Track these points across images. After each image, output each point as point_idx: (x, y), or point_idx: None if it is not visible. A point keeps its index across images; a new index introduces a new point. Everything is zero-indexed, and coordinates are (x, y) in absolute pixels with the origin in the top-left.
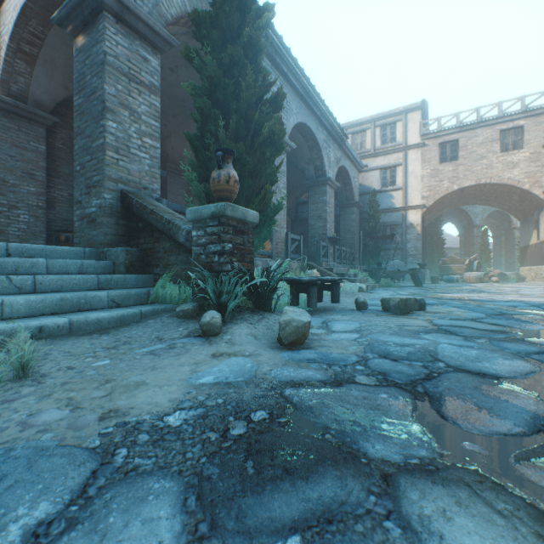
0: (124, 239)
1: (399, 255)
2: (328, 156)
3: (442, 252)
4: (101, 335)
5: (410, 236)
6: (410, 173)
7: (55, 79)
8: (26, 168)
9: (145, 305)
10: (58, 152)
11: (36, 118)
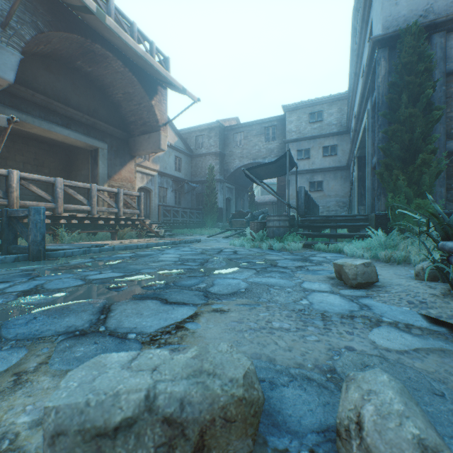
0: None
1: None
2: None
3: None
4: None
5: None
6: None
7: None
8: None
9: None
10: None
11: None
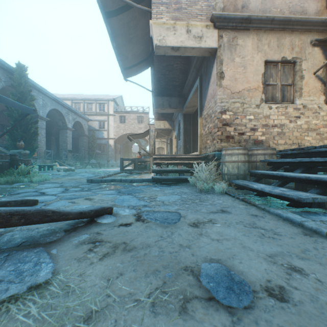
0: None
1: (106, 157)
2: (69, 118)
3: (128, 156)
4: None
5: (110, 149)
6: (110, 125)
7: None
8: None
9: None
10: None
11: None
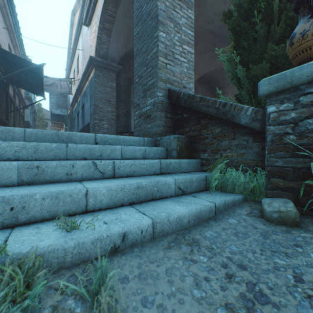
0: (170, 129)
1: None
2: None
3: None
4: (191, 248)
5: None
6: None
7: (120, 42)
8: (107, 97)
9: (206, 193)
10: (121, 87)
11: (111, 68)
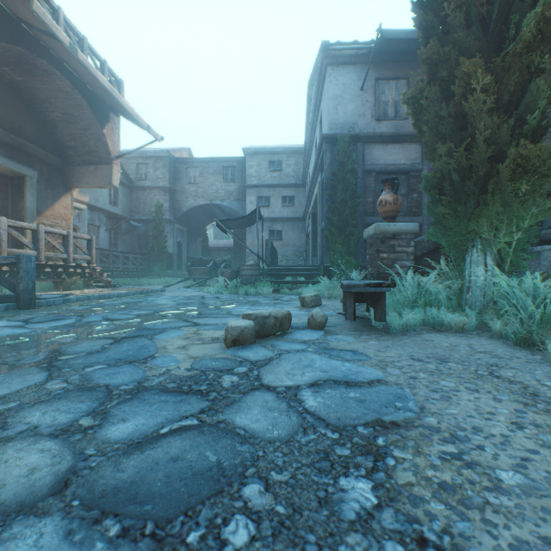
0: None
1: None
2: None
3: None
4: None
5: None
6: None
7: None
8: None
9: None
10: None
11: None
